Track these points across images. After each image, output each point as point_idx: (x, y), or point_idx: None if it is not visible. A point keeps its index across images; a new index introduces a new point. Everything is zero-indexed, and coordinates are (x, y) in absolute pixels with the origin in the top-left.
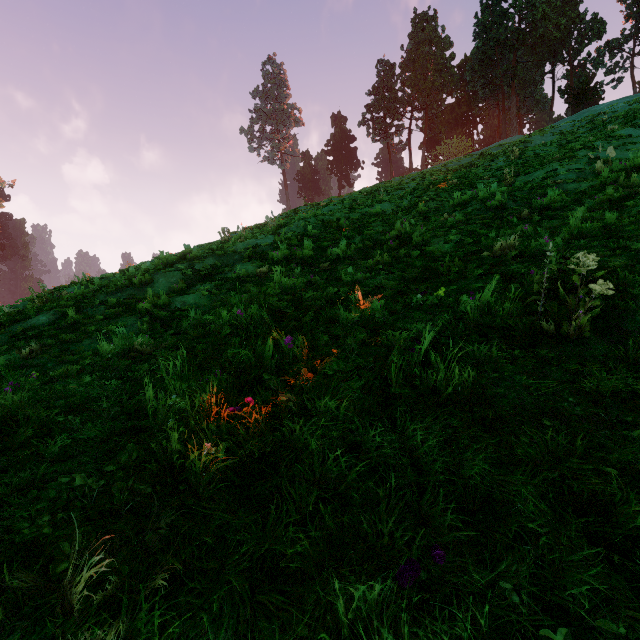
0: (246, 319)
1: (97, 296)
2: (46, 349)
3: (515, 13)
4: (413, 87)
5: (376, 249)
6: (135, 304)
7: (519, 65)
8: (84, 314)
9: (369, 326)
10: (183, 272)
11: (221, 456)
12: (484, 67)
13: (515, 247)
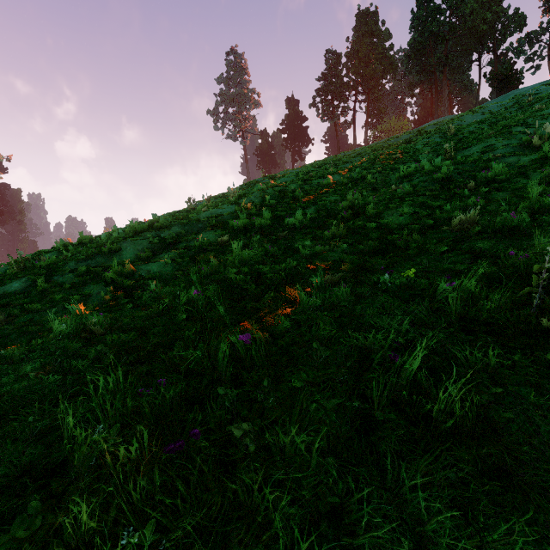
0: (202, 299)
1: (68, 263)
2: (12, 319)
3: (447, 8)
4: (357, 73)
5: (330, 219)
6: (103, 271)
7: (450, 54)
8: (53, 282)
9: (335, 313)
10: (150, 240)
11: (148, 541)
12: (419, 56)
13: (475, 221)
